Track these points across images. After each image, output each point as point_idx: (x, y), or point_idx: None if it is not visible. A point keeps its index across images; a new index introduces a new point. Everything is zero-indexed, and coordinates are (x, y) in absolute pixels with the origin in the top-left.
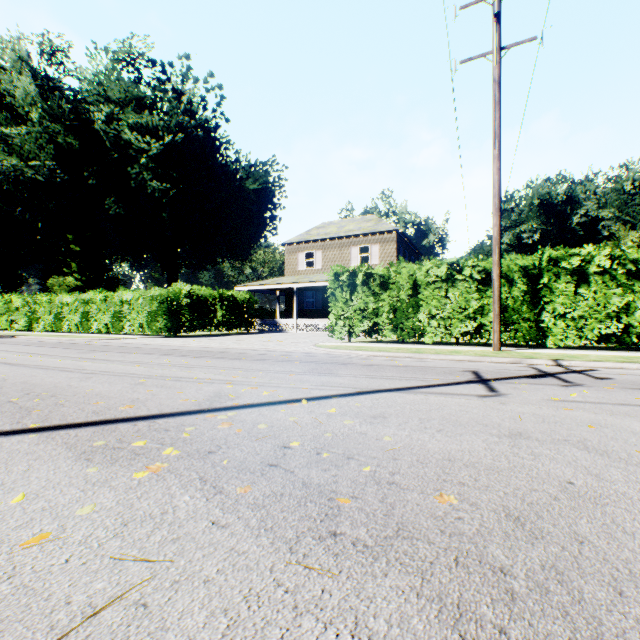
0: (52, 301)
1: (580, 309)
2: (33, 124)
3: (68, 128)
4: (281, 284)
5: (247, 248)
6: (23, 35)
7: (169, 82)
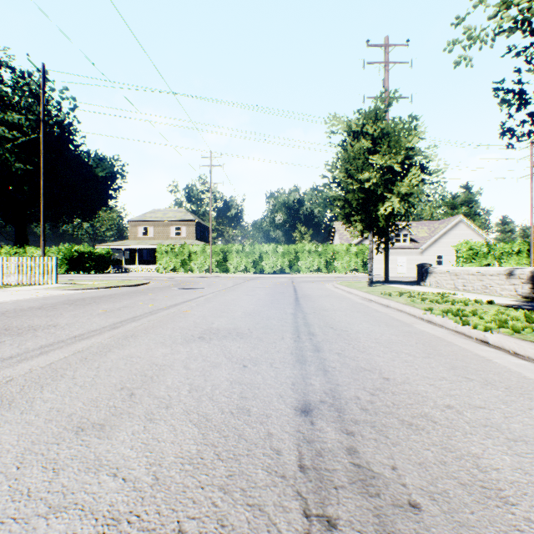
0: None
1: (236, 262)
2: None
3: None
4: (128, 245)
5: (93, 213)
6: None
7: (27, 85)
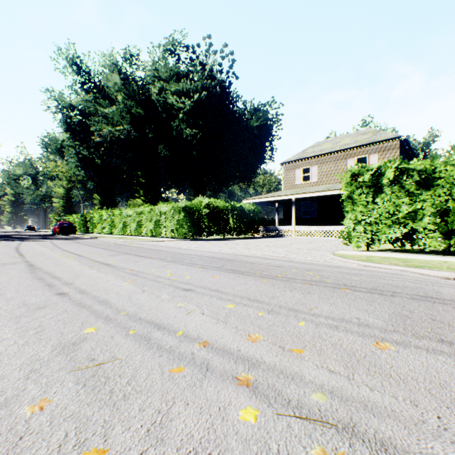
0: (121, 214)
1: None
2: (119, 104)
3: (138, 104)
4: (281, 196)
5: (251, 173)
6: (114, 48)
7: (197, 59)
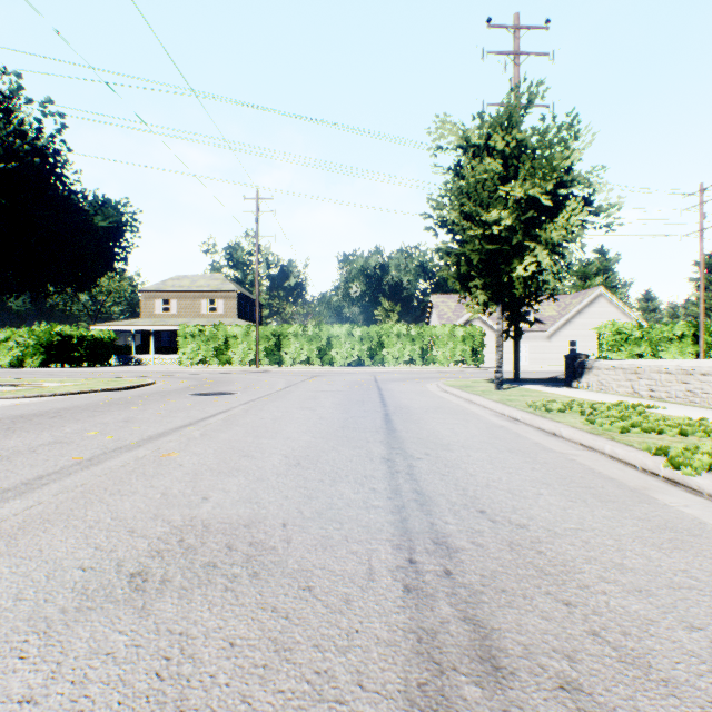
0: None
1: (295, 350)
2: None
3: None
4: (140, 326)
5: (92, 279)
6: None
7: None
